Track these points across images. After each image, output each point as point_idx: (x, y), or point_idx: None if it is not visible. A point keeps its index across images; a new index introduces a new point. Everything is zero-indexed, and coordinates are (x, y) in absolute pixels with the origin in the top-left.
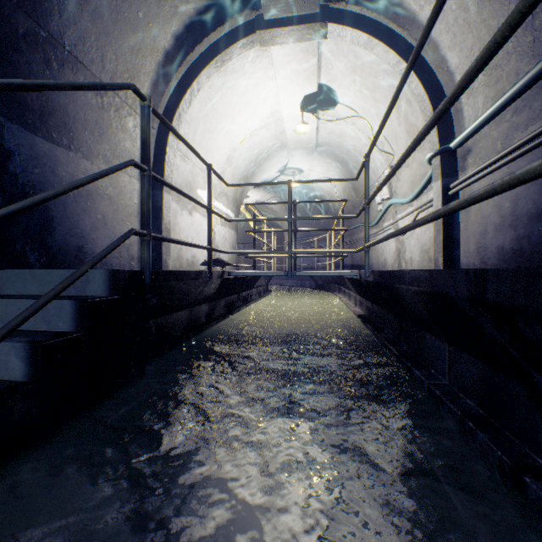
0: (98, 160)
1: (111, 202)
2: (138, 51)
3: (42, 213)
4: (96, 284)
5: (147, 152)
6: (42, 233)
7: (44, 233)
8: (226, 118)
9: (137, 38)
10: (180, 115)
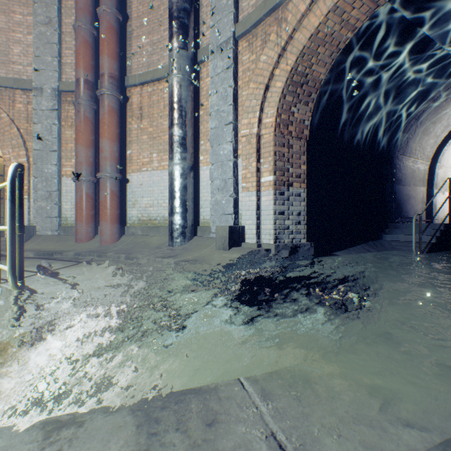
0: (410, 185)
1: (413, 199)
2: (426, 141)
3: (399, 207)
4: (437, 226)
5: (450, 192)
6: (399, 213)
7: (400, 213)
8: None
9: (427, 137)
10: (442, 153)
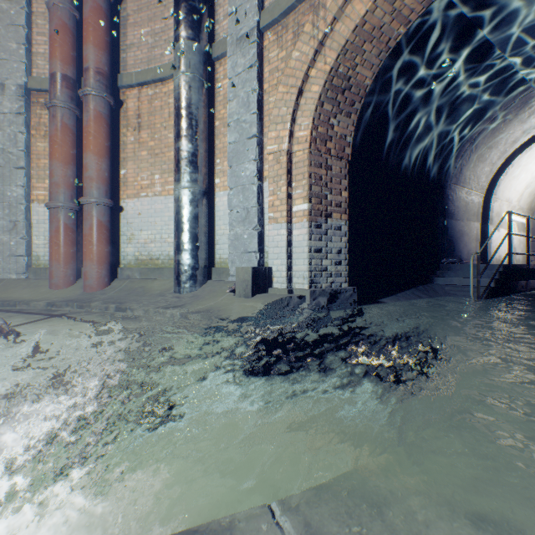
0: (464, 220)
1: (467, 236)
2: (481, 168)
3: (452, 245)
4: (495, 268)
5: (510, 228)
6: (452, 252)
7: (452, 252)
8: (527, 165)
9: (482, 164)
10: (498, 183)
